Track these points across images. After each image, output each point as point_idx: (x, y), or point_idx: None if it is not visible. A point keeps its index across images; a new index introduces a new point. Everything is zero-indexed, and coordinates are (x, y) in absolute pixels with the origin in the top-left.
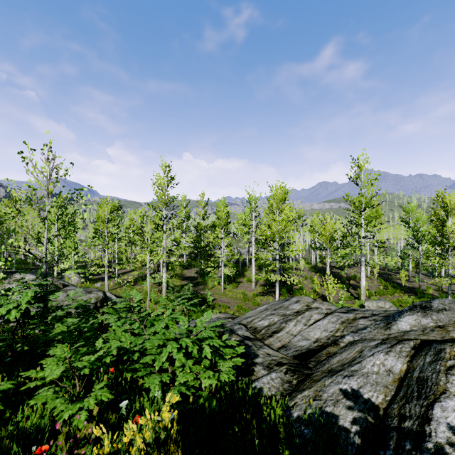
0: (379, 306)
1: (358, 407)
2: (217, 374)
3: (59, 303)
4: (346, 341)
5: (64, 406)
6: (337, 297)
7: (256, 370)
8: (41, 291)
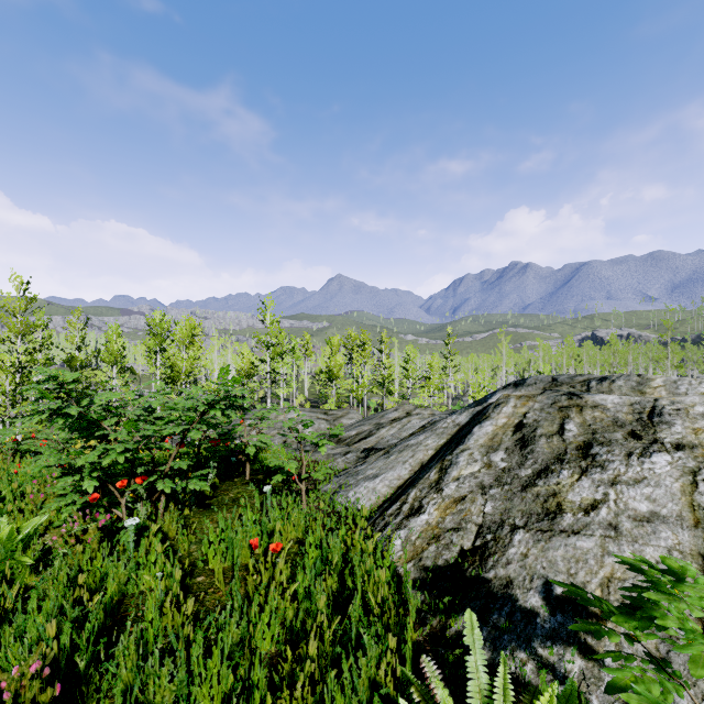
0: None
1: None
2: None
3: None
4: None
5: None
6: None
7: None
8: None
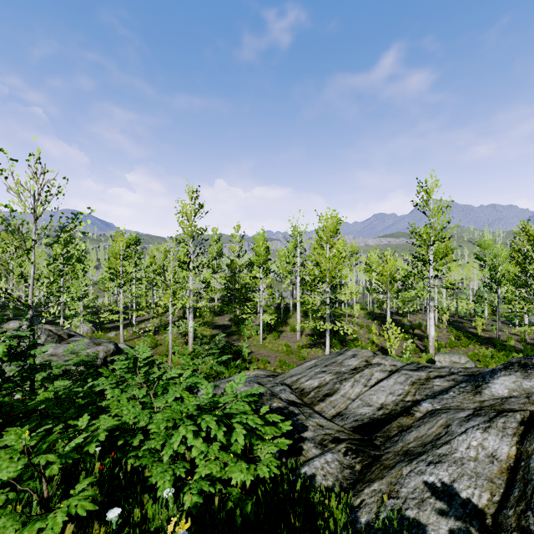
0: (453, 360)
1: (455, 513)
2: (254, 466)
3: (46, 361)
4: (423, 410)
5: (14, 527)
6: (399, 350)
7: (305, 449)
8: (18, 344)
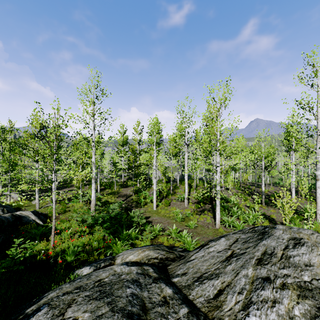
0: None
1: None
2: None
3: None
4: None
5: None
6: (280, 216)
7: None
8: None
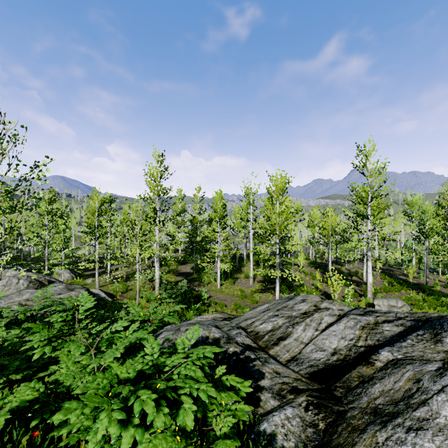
0: (391, 304)
1: None
2: None
3: None
4: (384, 359)
5: None
6: (340, 294)
7: (263, 399)
8: None
